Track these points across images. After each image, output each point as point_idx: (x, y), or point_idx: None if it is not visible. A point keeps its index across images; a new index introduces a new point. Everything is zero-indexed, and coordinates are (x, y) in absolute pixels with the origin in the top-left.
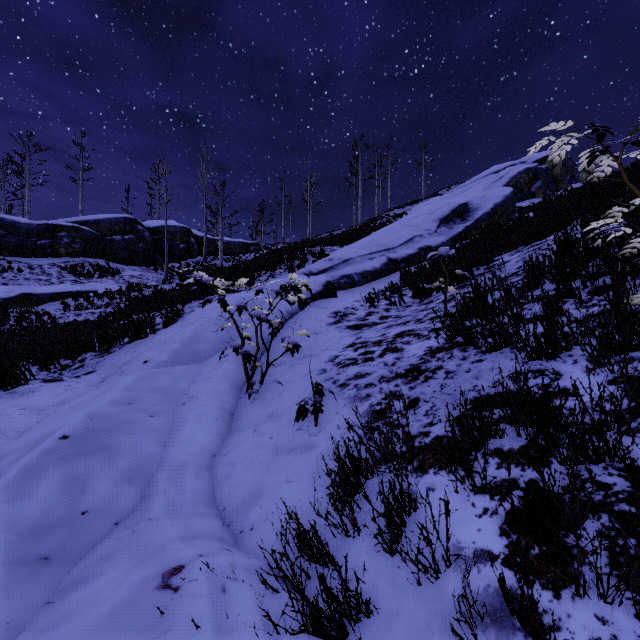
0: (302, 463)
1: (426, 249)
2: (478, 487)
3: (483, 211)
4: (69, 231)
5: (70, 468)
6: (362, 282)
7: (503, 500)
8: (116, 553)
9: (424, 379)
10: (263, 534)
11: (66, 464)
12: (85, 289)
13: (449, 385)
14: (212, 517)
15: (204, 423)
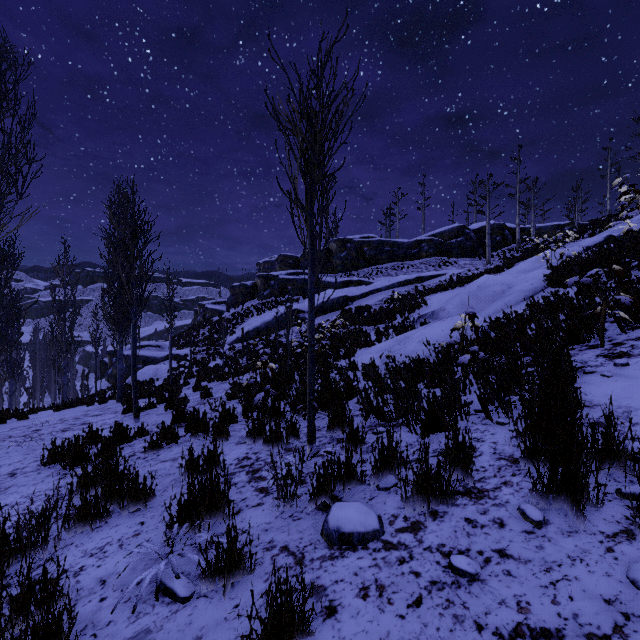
0: None
1: None
2: None
3: None
4: (427, 242)
5: None
6: None
7: None
8: None
9: None
10: None
11: None
12: (442, 273)
13: None
14: None
15: None
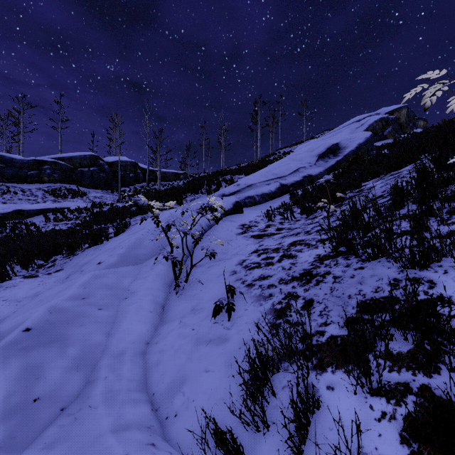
0: (218, 354)
1: (308, 177)
2: (374, 389)
3: (350, 149)
4: (51, 165)
5: (29, 358)
6: (261, 201)
7: (399, 405)
8: (57, 442)
9: (316, 282)
10: (185, 422)
11: (26, 354)
12: (61, 206)
13: (337, 289)
14: (143, 403)
15: (140, 315)
